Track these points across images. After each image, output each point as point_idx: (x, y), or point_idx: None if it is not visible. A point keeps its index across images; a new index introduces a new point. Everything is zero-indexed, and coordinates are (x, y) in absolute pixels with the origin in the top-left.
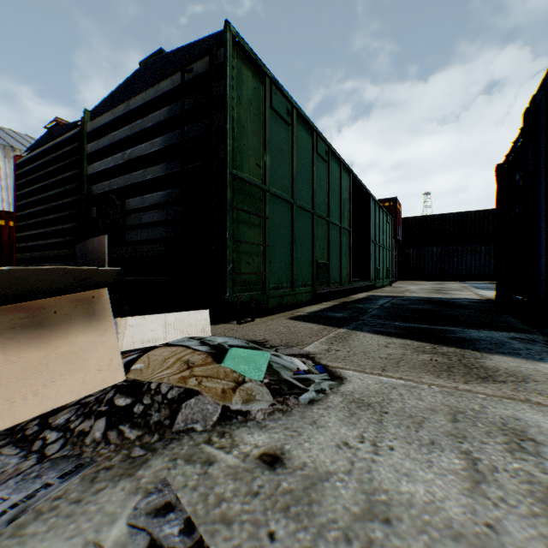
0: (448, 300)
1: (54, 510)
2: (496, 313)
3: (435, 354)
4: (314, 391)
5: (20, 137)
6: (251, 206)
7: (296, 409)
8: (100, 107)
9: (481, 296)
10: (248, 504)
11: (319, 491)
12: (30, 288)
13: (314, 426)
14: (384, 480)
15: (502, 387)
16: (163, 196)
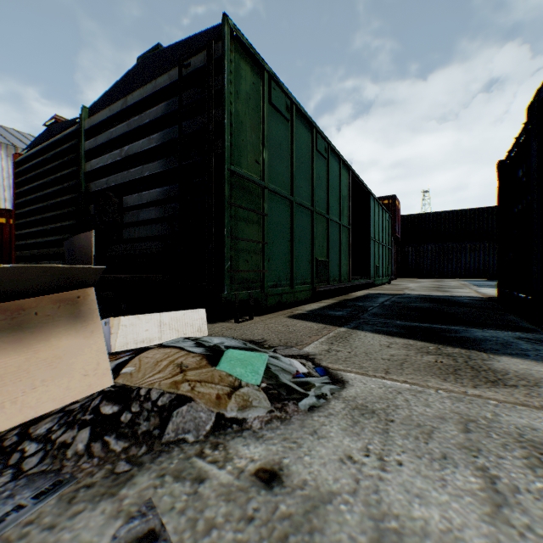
0: (448, 297)
1: (23, 539)
2: (499, 312)
3: (440, 355)
4: (314, 396)
5: (22, 136)
6: (249, 203)
7: (296, 417)
8: (98, 104)
9: (482, 294)
10: (242, 532)
11: (322, 515)
12: (6, 287)
13: (315, 437)
14: (394, 503)
15: (513, 392)
16: (160, 193)
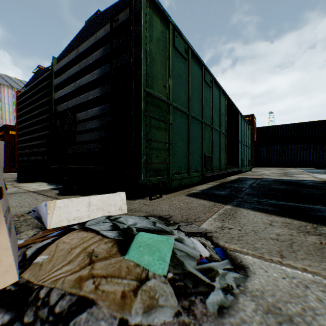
0: (296, 181)
1: None
2: None
3: (320, 235)
4: (220, 288)
5: None
6: (159, 115)
7: (205, 324)
8: (62, 55)
9: (319, 178)
10: None
11: None
12: None
13: None
14: None
15: None
16: (99, 110)
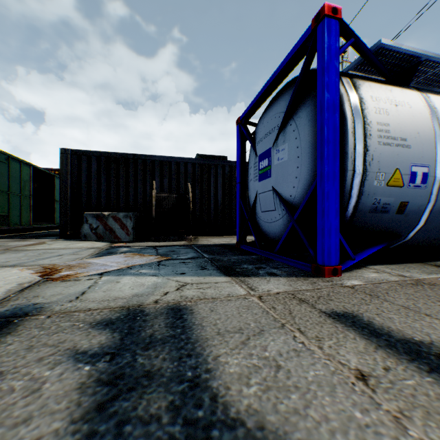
0: None
1: None
2: None
3: (20, 240)
4: None
5: None
6: None
7: None
8: None
9: None
10: None
11: None
12: None
13: None
14: None
15: (22, 241)
16: None
